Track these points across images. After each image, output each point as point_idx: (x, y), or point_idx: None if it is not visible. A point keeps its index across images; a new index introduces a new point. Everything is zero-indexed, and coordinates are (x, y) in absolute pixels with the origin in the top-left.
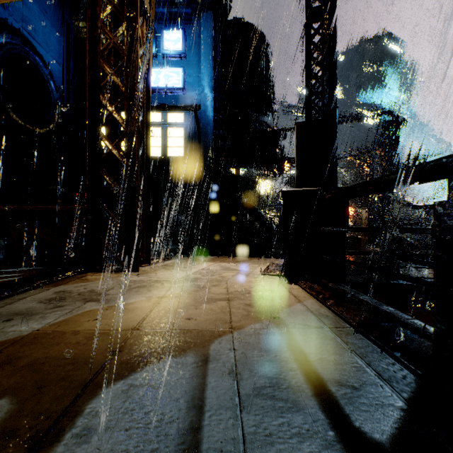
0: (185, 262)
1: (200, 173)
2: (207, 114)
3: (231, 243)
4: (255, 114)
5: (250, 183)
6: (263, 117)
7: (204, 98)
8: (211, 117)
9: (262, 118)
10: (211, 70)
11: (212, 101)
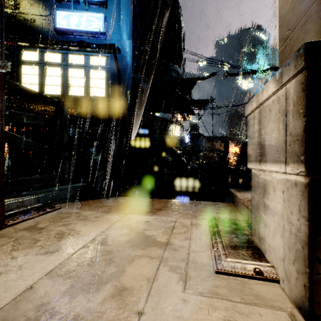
0: (74, 217)
1: (120, 112)
2: (126, 58)
3: (148, 175)
4: (169, 63)
5: (165, 122)
6: (176, 67)
7: (123, 44)
8: (130, 61)
9: (175, 68)
10: (130, 19)
11: (131, 47)
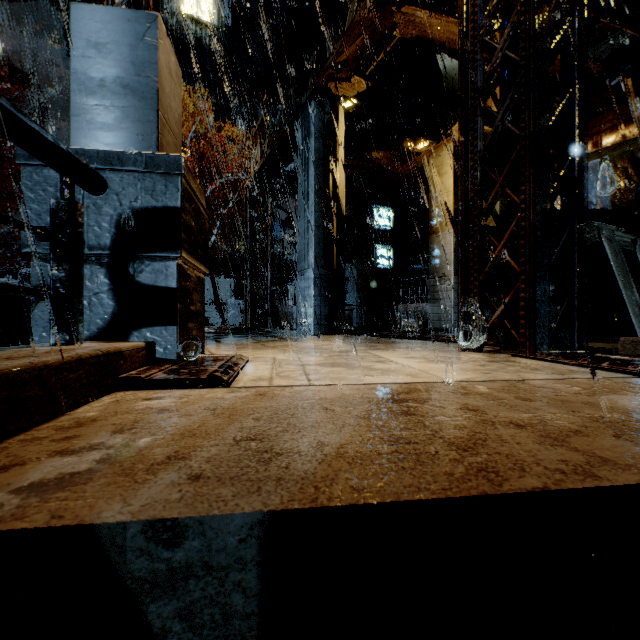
0: (520, 369)
1: None
2: None
3: None
4: None
5: None
6: None
7: None
8: None
9: None
10: None
11: None
